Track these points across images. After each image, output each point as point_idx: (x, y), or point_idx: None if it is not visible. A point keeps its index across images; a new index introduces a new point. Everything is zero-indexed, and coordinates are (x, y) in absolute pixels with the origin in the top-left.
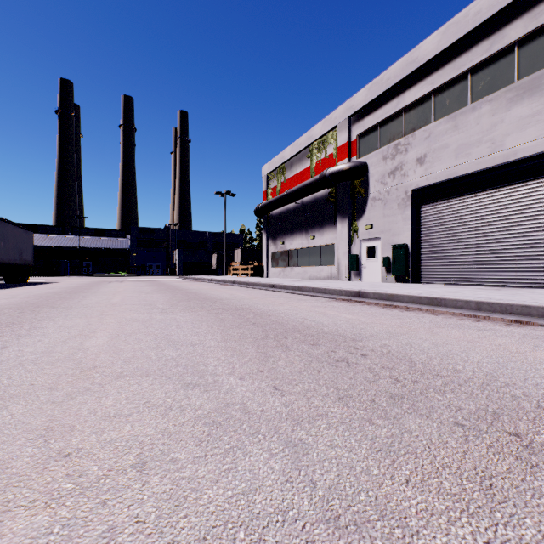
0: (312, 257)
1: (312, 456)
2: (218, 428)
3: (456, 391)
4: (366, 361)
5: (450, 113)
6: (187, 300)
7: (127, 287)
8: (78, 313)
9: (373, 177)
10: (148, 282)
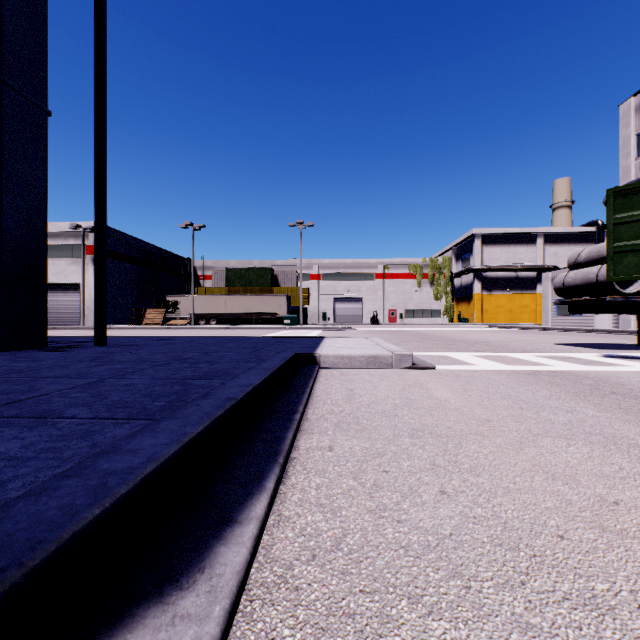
0: None
1: None
2: None
3: None
4: None
5: (53, 257)
6: None
7: None
8: None
9: None
10: None
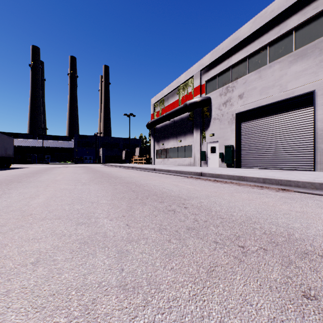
0: (179, 153)
1: (128, 258)
2: (86, 245)
3: (224, 226)
4: (185, 211)
5: (257, 69)
6: (101, 178)
7: (68, 170)
8: (33, 185)
9: (214, 105)
10: (82, 167)
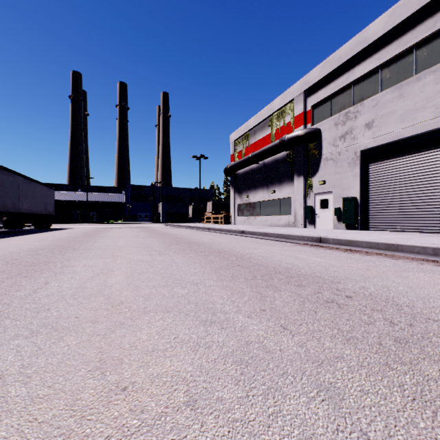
0: (272, 208)
1: (349, 403)
2: (248, 367)
3: None
4: (354, 303)
5: (396, 84)
6: (176, 244)
7: (125, 232)
8: (95, 254)
9: (326, 140)
10: (140, 228)
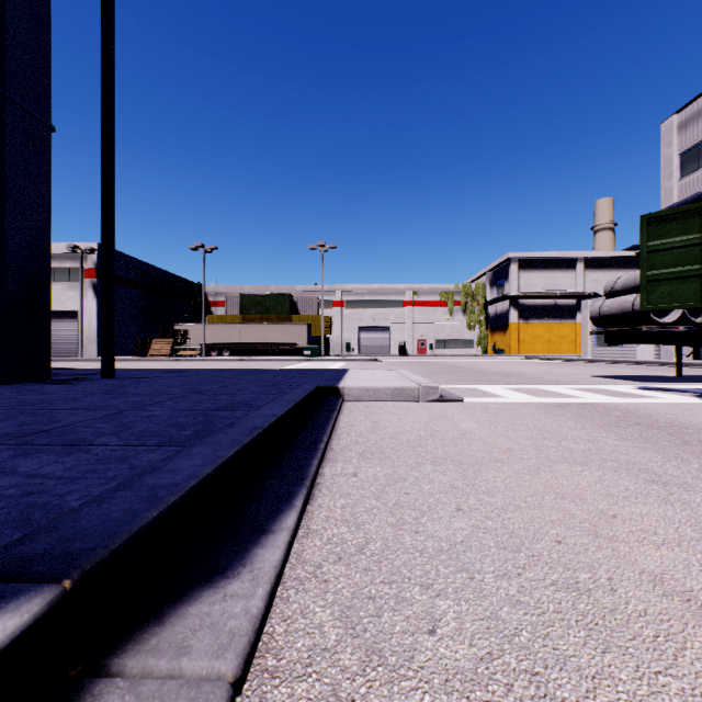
0: None
1: None
2: None
3: None
4: None
5: None
6: None
7: None
8: None
9: None
10: None
